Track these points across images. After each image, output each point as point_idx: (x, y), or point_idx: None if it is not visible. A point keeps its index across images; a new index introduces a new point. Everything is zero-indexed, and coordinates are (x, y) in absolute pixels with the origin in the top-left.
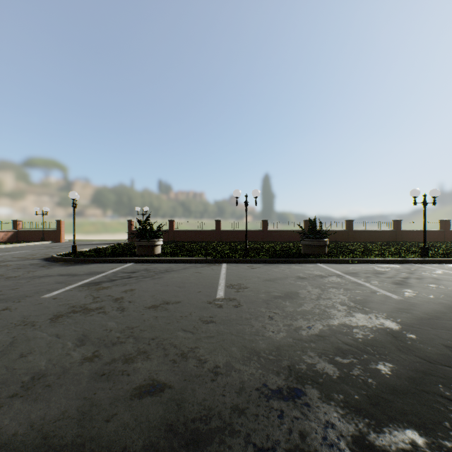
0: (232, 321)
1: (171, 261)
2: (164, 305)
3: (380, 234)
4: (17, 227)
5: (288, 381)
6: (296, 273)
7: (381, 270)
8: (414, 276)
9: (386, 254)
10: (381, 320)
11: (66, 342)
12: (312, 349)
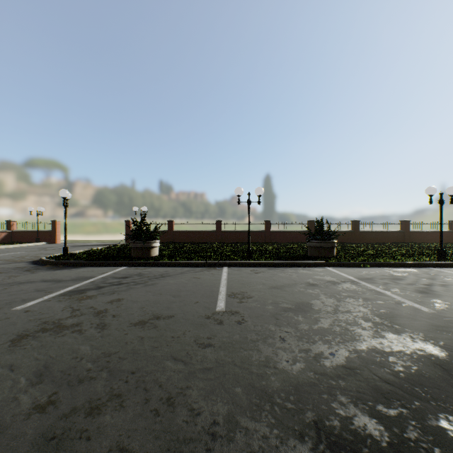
0: (235, 345)
1: (168, 265)
2: (153, 321)
3: (387, 235)
4: (11, 228)
5: (318, 451)
6: (305, 279)
7: (398, 275)
8: (437, 282)
9: (399, 257)
10: (420, 343)
11: (19, 377)
12: (342, 390)
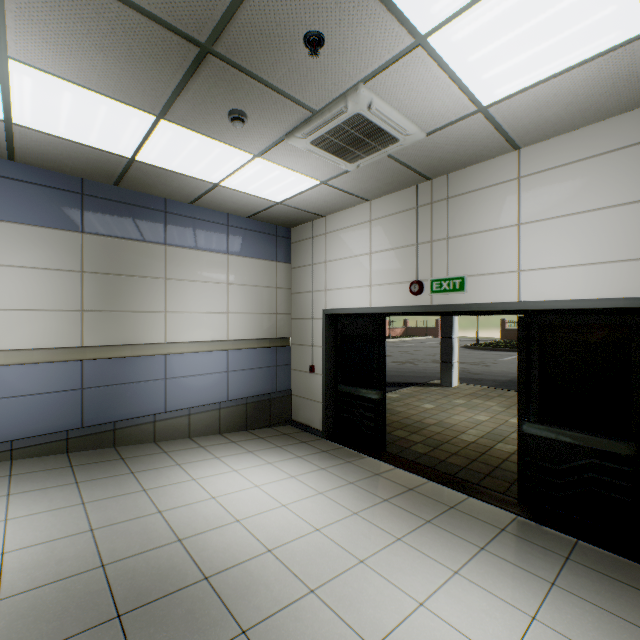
0: None
1: None
2: None
3: None
4: (406, 325)
5: None
6: None
7: None
8: None
9: None
10: None
11: None
12: None
